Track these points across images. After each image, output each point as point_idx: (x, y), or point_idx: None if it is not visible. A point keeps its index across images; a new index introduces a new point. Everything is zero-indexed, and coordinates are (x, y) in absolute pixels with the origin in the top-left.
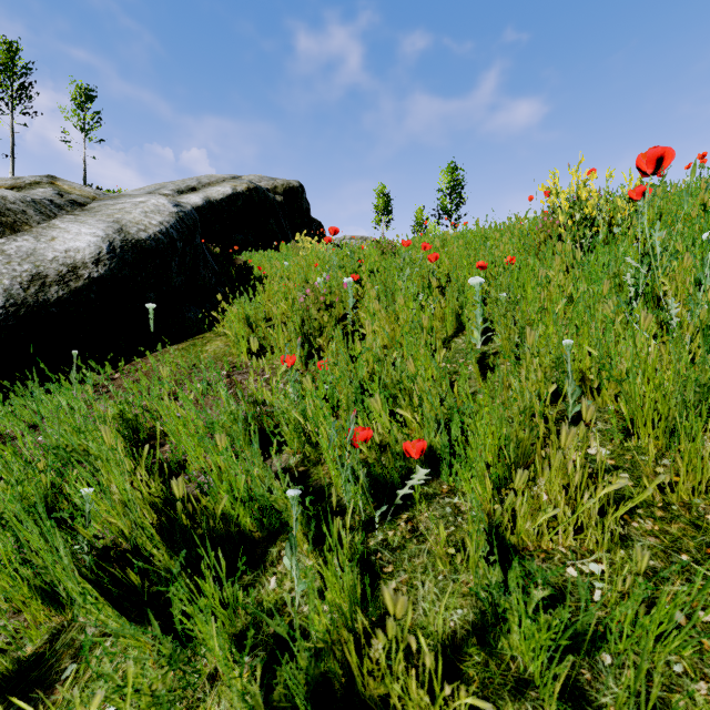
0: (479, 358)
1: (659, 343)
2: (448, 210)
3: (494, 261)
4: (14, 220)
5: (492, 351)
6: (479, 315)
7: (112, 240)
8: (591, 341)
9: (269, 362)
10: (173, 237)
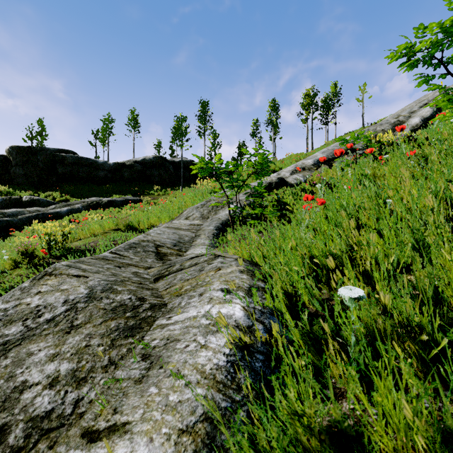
0: None
1: None
2: None
3: None
4: (404, 121)
5: None
6: None
7: (421, 119)
8: None
9: None
10: (432, 115)
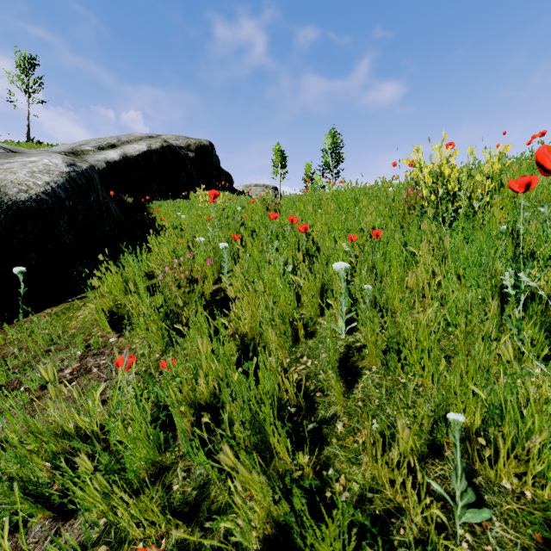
0: (343, 355)
1: (546, 361)
2: (330, 166)
3: (361, 230)
4: None
5: (356, 344)
6: (344, 303)
7: None
8: (477, 381)
9: (129, 340)
10: (60, 197)
